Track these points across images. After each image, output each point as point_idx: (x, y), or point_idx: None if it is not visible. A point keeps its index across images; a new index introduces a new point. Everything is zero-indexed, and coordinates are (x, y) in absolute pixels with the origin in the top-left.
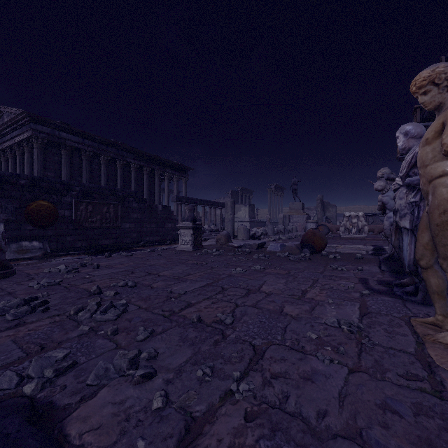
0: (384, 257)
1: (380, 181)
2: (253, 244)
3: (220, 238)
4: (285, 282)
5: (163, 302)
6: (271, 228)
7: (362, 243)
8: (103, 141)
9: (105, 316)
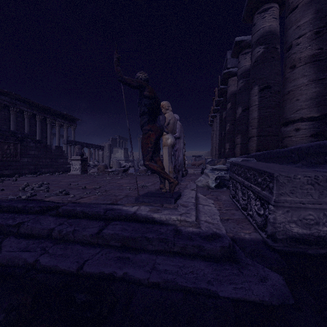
0: None
1: None
2: (120, 169)
3: (100, 167)
4: (129, 180)
5: (67, 186)
6: (136, 163)
7: None
8: None
9: (40, 188)
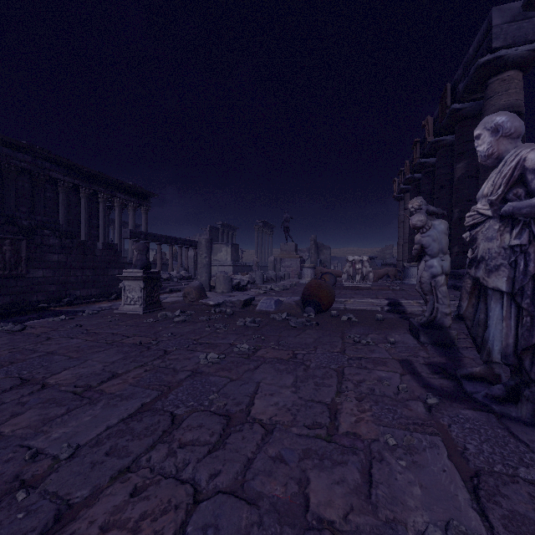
0: (422, 322)
1: (420, 214)
2: (236, 301)
3: (189, 292)
4: (293, 383)
5: None
6: (260, 275)
7: (373, 295)
8: (6, 142)
9: None
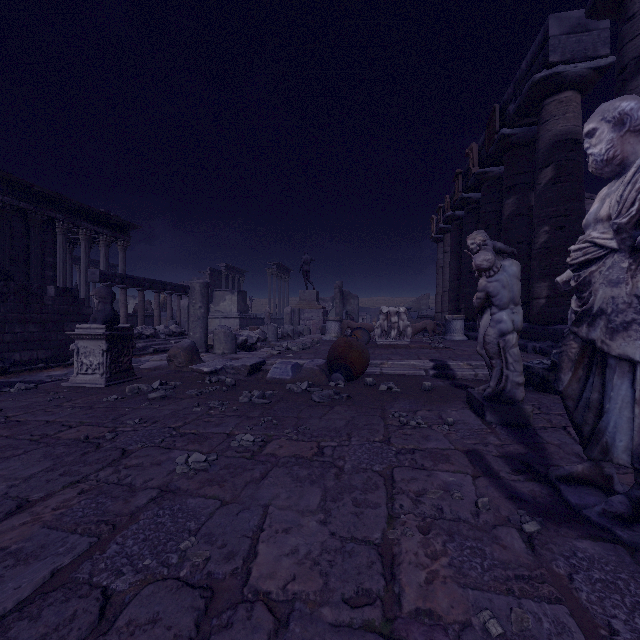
0: (486, 394)
1: (486, 252)
2: (240, 367)
3: (175, 354)
4: (320, 504)
5: None
6: (274, 330)
7: (414, 355)
8: None
9: None
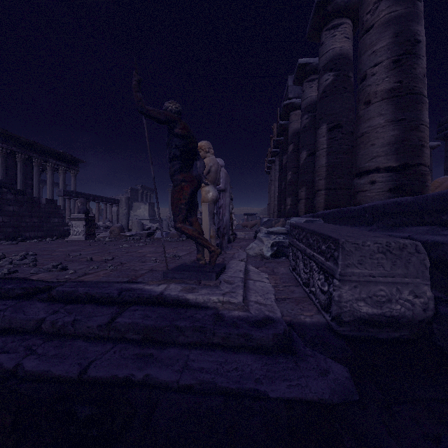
0: None
1: None
2: (143, 233)
3: (113, 229)
4: (155, 248)
5: (64, 258)
6: (166, 223)
7: None
8: None
9: (23, 261)
